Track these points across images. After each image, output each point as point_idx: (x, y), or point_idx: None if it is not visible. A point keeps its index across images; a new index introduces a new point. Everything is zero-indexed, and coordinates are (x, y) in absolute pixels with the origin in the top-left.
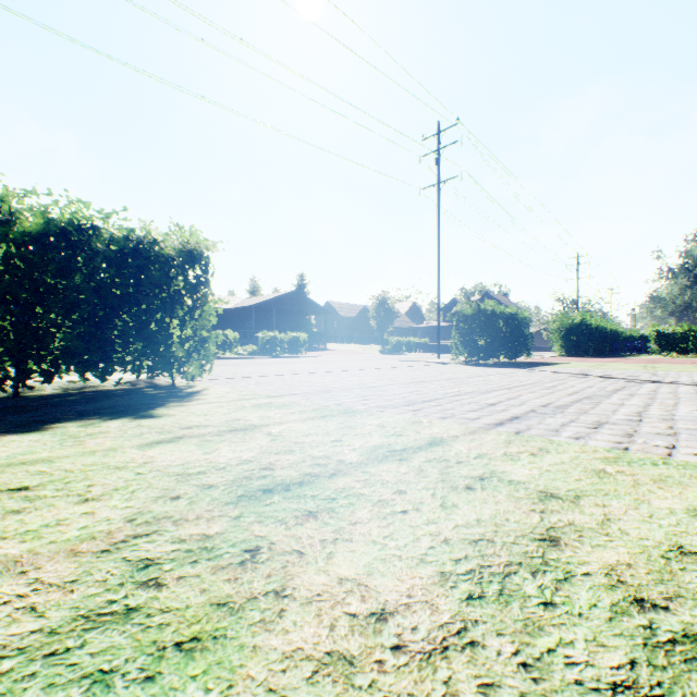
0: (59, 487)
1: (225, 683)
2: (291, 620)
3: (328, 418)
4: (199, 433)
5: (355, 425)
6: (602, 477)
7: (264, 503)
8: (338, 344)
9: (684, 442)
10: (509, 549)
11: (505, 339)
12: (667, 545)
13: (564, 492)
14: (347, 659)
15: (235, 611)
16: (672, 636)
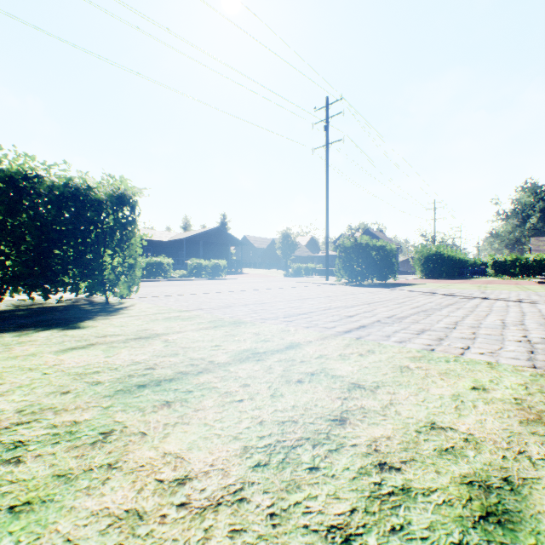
0: None
1: (35, 536)
2: (111, 486)
3: (218, 328)
4: (110, 341)
5: (237, 333)
6: (404, 371)
7: (134, 396)
8: (252, 269)
9: (477, 344)
10: (305, 427)
11: (377, 265)
12: (424, 422)
13: (369, 384)
14: (140, 514)
15: (70, 480)
16: (392, 490)
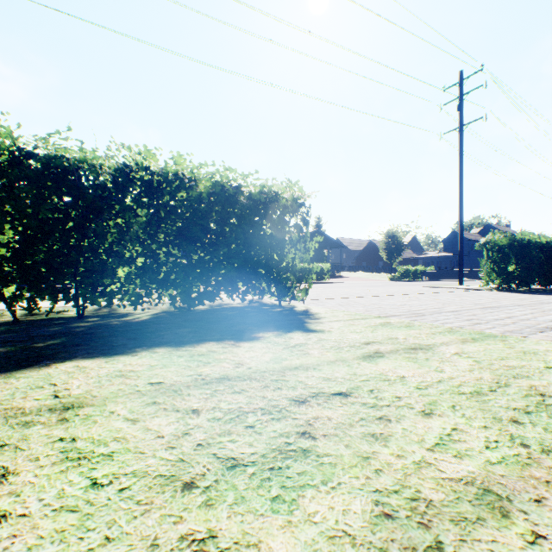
0: (372, 395)
1: None
2: None
3: (483, 341)
4: (389, 350)
5: (530, 350)
6: None
7: None
8: (350, 272)
9: None
10: None
11: (540, 267)
12: None
13: None
14: None
15: None
16: None
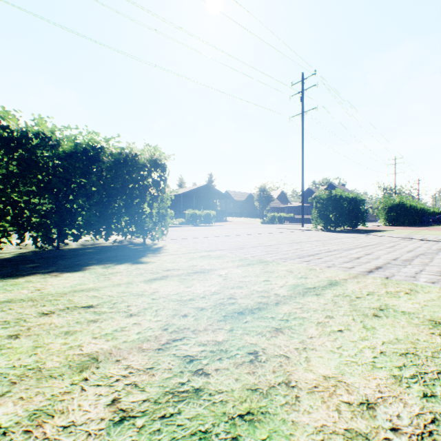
0: (110, 306)
1: None
2: (306, 404)
3: (252, 266)
4: (176, 274)
5: (272, 270)
6: None
7: (242, 321)
8: (233, 218)
9: None
10: (432, 361)
11: (349, 214)
12: None
13: None
14: (363, 435)
15: (265, 395)
16: None
